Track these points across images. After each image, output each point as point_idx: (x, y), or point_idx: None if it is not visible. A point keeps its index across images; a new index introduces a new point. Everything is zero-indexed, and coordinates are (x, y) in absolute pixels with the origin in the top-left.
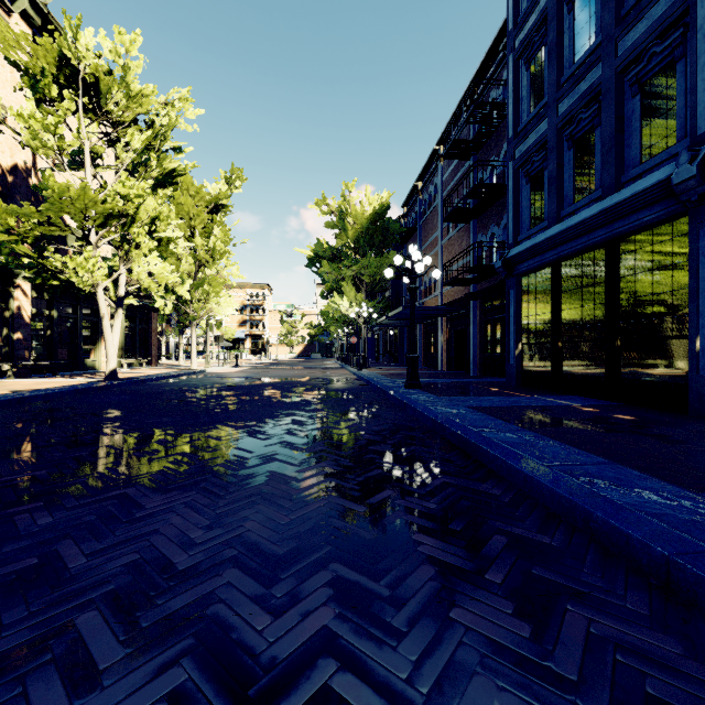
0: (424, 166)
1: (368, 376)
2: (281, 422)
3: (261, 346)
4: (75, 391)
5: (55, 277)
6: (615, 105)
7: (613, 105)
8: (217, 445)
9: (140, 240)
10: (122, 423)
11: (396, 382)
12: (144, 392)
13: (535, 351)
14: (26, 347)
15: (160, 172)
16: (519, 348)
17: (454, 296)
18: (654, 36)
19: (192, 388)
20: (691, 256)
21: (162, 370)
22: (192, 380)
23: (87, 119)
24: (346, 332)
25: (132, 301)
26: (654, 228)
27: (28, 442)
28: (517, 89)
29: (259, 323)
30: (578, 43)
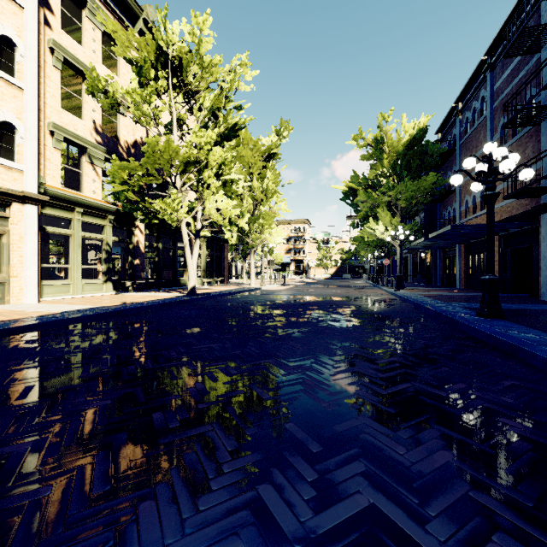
0: (466, 84)
1: (412, 297)
2: (342, 364)
3: (302, 268)
4: (161, 305)
5: (155, 216)
6: None
7: None
8: (262, 411)
9: (210, 182)
10: (174, 347)
11: (455, 307)
12: (210, 308)
13: None
14: (142, 270)
15: (225, 127)
16: None
17: (511, 212)
18: None
19: (248, 304)
20: None
21: (230, 287)
22: (249, 297)
23: (175, 93)
24: (376, 255)
25: (206, 233)
26: None
27: (77, 369)
28: None
29: (300, 250)
30: None
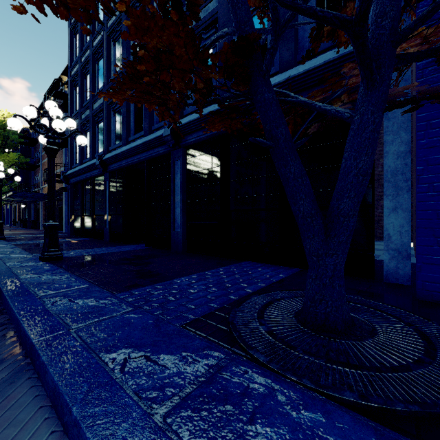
0: (42, 103)
1: None
2: None
3: None
4: None
5: None
6: (92, 127)
7: (92, 127)
8: None
9: None
10: None
11: None
12: None
13: (78, 220)
14: None
15: None
16: (73, 218)
17: (58, 187)
18: (99, 111)
19: None
20: (104, 189)
21: None
22: None
23: None
24: None
25: None
26: (101, 177)
27: None
28: (72, 96)
29: None
30: (88, 94)
